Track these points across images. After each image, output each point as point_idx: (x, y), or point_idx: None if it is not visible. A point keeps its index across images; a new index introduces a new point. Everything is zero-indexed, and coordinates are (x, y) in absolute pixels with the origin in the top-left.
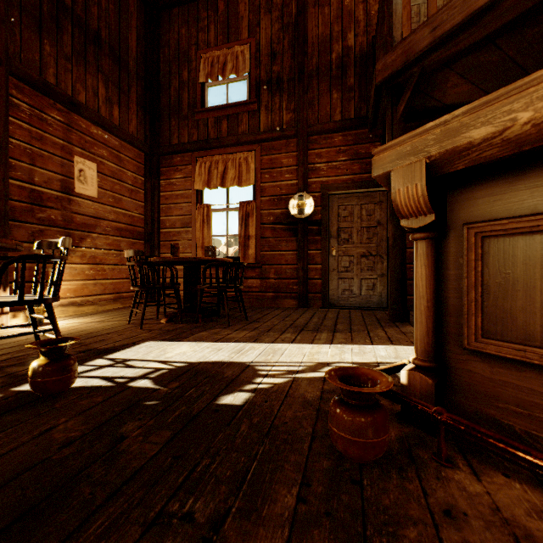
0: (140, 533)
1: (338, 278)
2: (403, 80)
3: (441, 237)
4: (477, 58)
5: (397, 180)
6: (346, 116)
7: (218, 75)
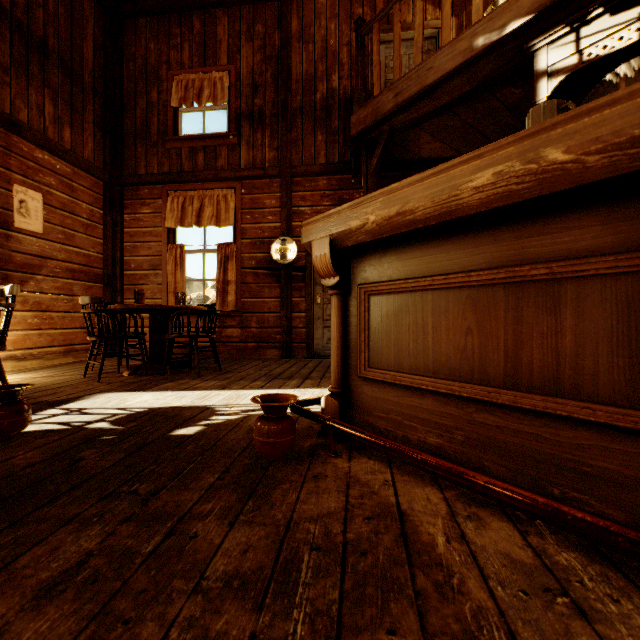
0: (97, 501)
1: (324, 327)
2: (376, 135)
3: (347, 294)
4: (441, 122)
5: (315, 249)
6: (331, 160)
7: (193, 101)
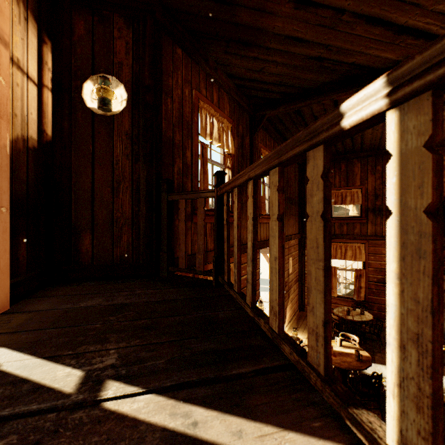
0: None
1: None
2: None
3: None
4: None
5: None
6: None
7: (343, 204)
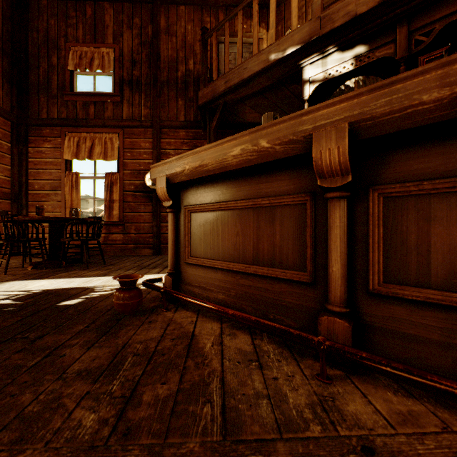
0: None
1: None
2: (215, 106)
3: (178, 212)
4: (257, 101)
5: (158, 183)
6: (188, 118)
7: (86, 67)
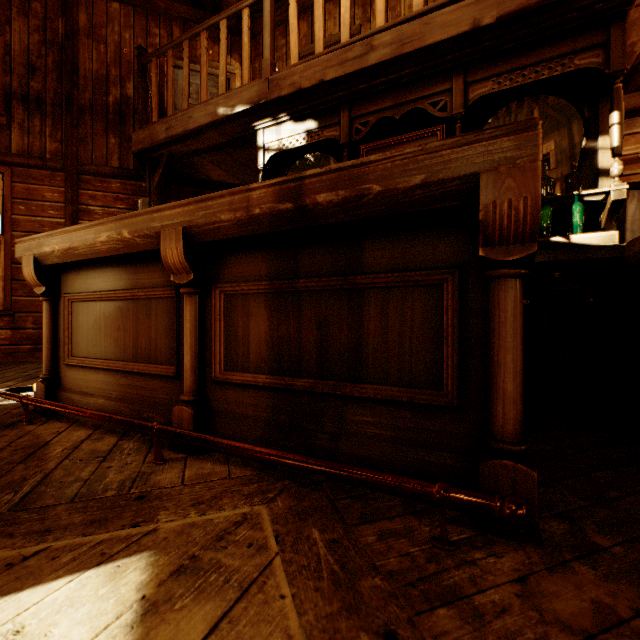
0: None
1: None
2: (158, 155)
3: (58, 300)
4: (219, 156)
5: (25, 263)
6: (125, 165)
7: None
